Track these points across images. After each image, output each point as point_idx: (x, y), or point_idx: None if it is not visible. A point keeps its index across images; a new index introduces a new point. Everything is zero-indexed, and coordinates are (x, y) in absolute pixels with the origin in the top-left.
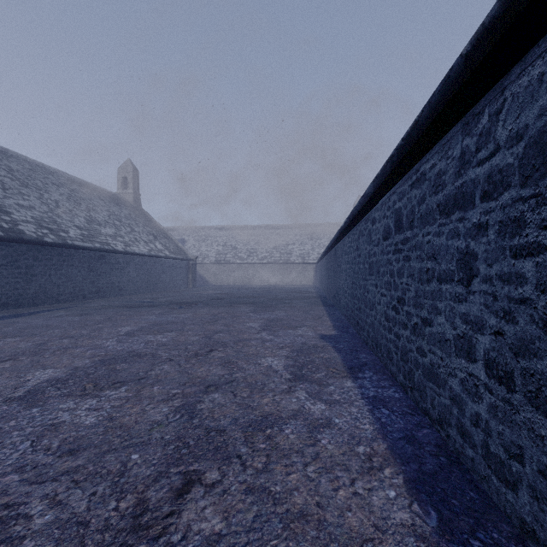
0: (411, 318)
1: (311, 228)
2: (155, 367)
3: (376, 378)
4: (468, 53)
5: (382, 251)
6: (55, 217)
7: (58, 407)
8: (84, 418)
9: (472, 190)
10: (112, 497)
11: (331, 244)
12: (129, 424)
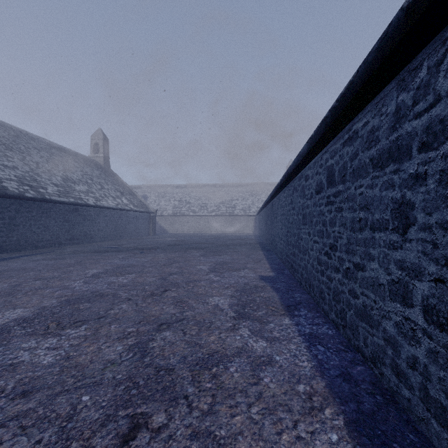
0: (343, 263)
1: (251, 186)
2: (114, 306)
3: (310, 315)
4: (410, 5)
5: (315, 204)
6: (36, 176)
7: (20, 346)
8: (42, 357)
9: (408, 142)
10: (57, 445)
11: (268, 199)
12: (84, 363)
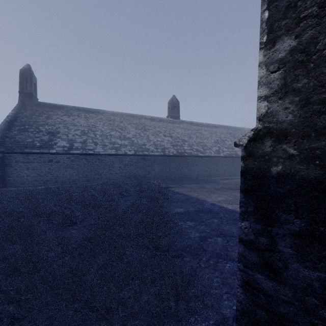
0: None
1: None
2: None
3: None
4: None
5: None
6: None
7: None
8: None
9: None
10: None
11: None
12: None
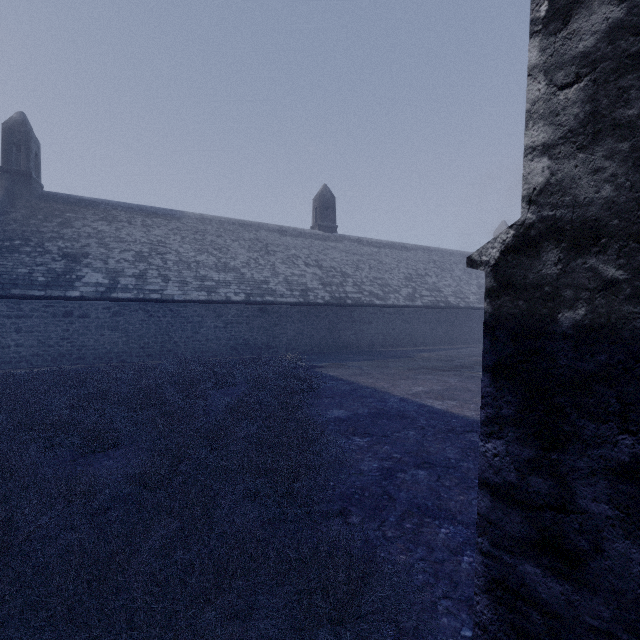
0: None
1: None
2: None
3: None
4: None
5: None
6: (461, 289)
7: None
8: None
9: None
10: None
11: None
12: None
